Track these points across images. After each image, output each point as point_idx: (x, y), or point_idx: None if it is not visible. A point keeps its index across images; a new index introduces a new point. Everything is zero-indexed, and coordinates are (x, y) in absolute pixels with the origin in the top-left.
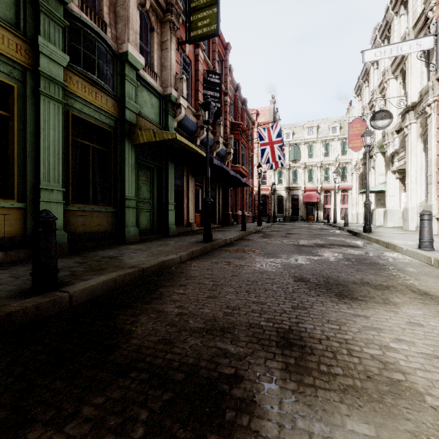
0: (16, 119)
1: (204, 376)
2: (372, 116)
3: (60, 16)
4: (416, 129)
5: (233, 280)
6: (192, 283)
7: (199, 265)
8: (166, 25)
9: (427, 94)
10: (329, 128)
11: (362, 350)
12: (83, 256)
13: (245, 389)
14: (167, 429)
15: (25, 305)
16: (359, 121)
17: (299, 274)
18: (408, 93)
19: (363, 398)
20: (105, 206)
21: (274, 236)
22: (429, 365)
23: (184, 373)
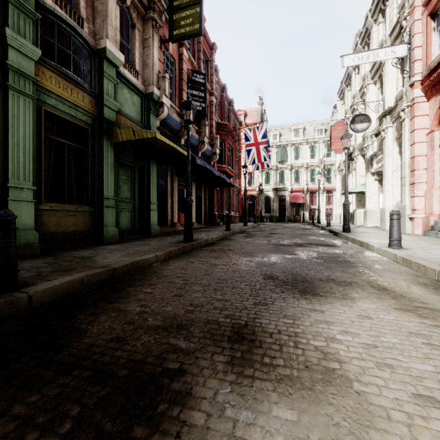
0: None
1: (148, 371)
2: (352, 120)
3: (30, 8)
4: (392, 133)
5: (204, 278)
6: (162, 282)
7: (174, 265)
8: (148, 23)
9: (401, 99)
10: (315, 130)
11: (308, 342)
12: (55, 256)
13: (185, 383)
14: (95, 423)
15: None
16: (341, 124)
17: (270, 272)
18: (385, 98)
19: (296, 387)
20: (81, 206)
21: (257, 236)
22: (366, 354)
23: (128, 369)
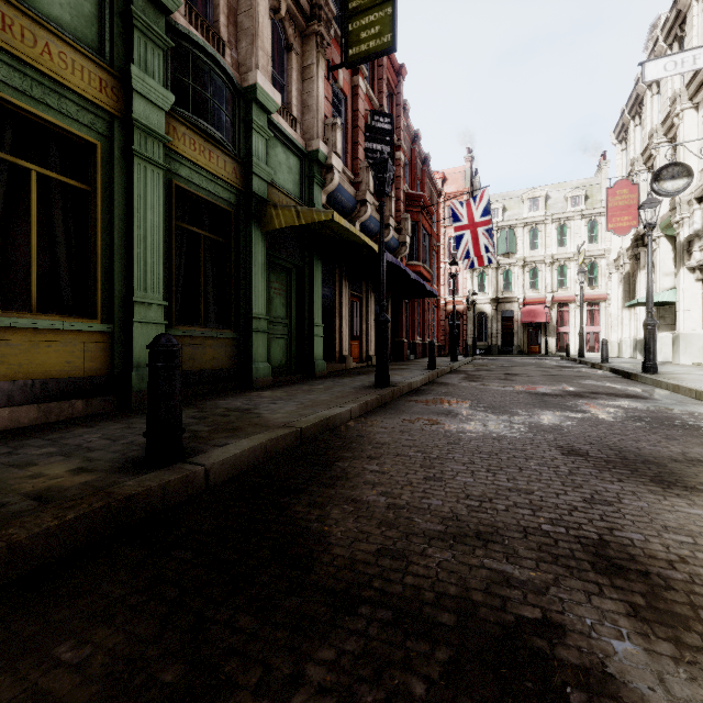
0: (99, 194)
1: (491, 620)
2: (656, 175)
3: (161, 32)
4: None
5: (454, 450)
6: (387, 454)
7: (384, 425)
8: (310, 41)
9: None
10: (566, 199)
11: None
12: (197, 407)
13: (581, 650)
14: None
15: (147, 484)
16: (625, 183)
17: (564, 442)
18: None
19: None
20: (222, 330)
21: (487, 379)
22: None
23: (451, 613)
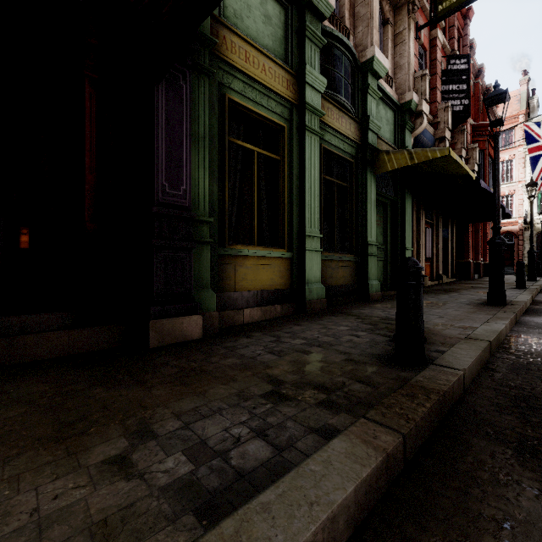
0: (285, 161)
1: None
2: None
3: (320, 35)
4: None
5: None
6: None
7: None
8: (402, 10)
9: None
10: None
11: None
12: (351, 315)
13: None
14: None
15: (442, 383)
16: None
17: None
18: None
19: None
20: (348, 255)
21: None
22: None
23: None
